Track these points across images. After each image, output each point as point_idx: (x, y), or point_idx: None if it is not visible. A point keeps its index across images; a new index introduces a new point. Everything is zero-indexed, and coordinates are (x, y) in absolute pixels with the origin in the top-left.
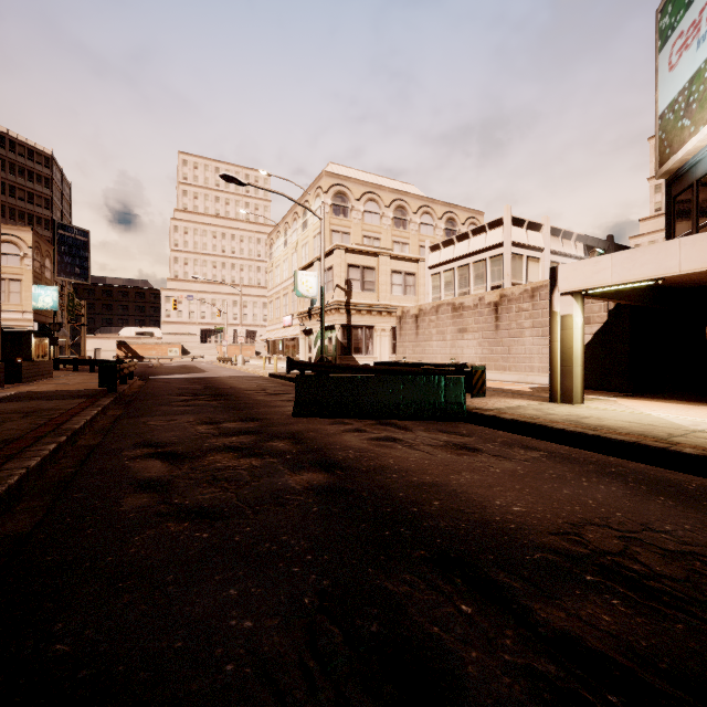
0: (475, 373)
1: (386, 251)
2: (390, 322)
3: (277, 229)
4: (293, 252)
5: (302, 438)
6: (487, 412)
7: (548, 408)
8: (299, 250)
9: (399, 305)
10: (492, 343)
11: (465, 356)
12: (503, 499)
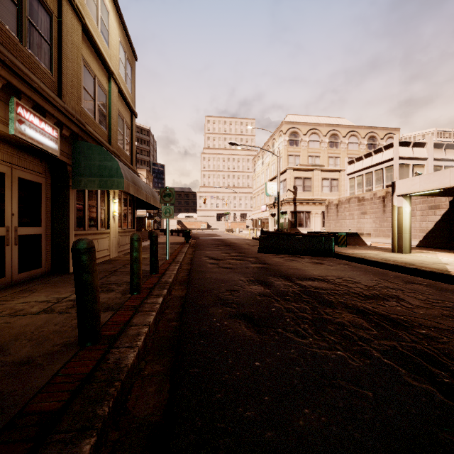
0: (340, 236)
1: (318, 167)
2: (321, 208)
3: (258, 155)
4: (266, 168)
5: (259, 258)
6: (346, 254)
7: (384, 254)
8: (270, 167)
9: (326, 198)
10: (381, 220)
11: (365, 228)
12: (313, 272)
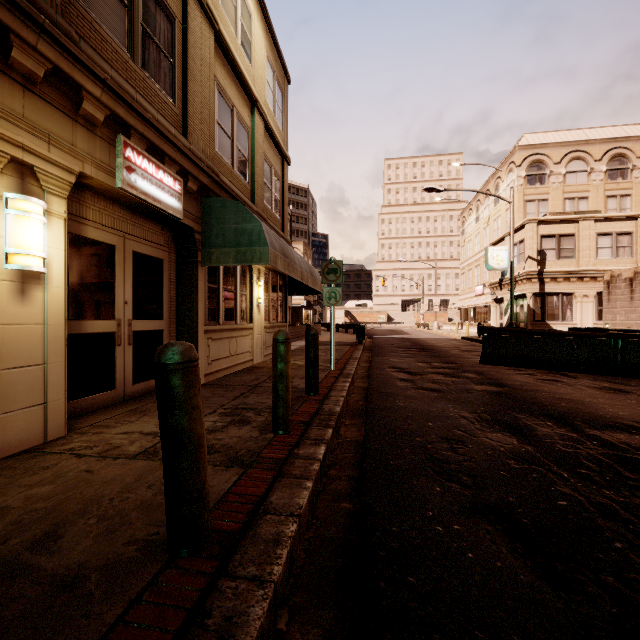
0: None
1: (588, 215)
2: (594, 287)
3: (469, 207)
4: (484, 226)
5: (484, 373)
6: None
7: None
8: (491, 224)
9: (607, 269)
10: None
11: None
12: (616, 410)
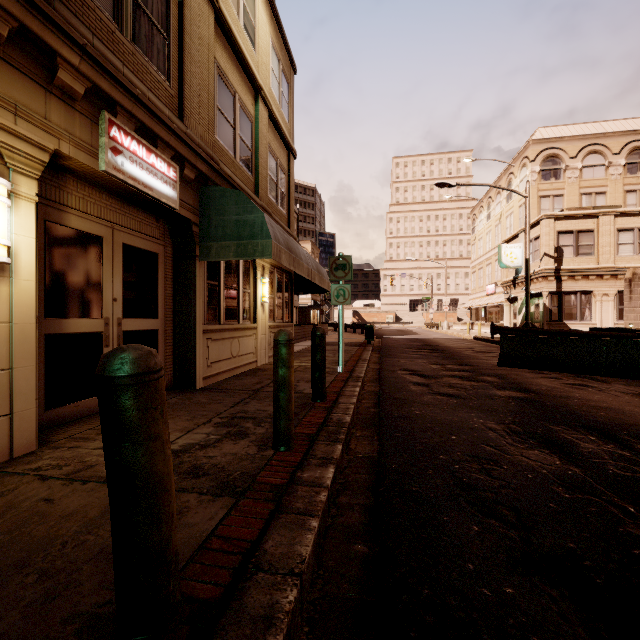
0: None
1: (608, 210)
2: (615, 285)
3: (480, 204)
4: (496, 224)
5: (505, 377)
6: None
7: None
8: (503, 221)
9: (628, 266)
10: None
11: None
12: None
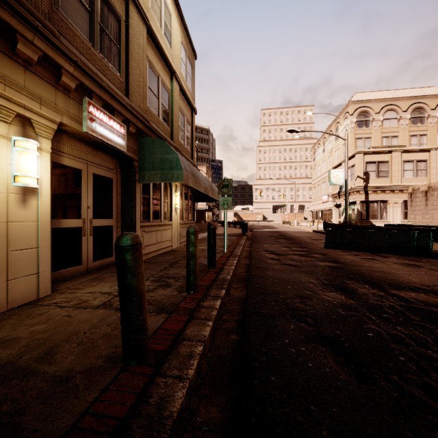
0: None
1: (397, 148)
2: (401, 197)
3: (318, 142)
4: (328, 155)
5: (327, 254)
6: None
7: None
8: (333, 154)
9: (410, 184)
10: None
11: None
12: (411, 277)
